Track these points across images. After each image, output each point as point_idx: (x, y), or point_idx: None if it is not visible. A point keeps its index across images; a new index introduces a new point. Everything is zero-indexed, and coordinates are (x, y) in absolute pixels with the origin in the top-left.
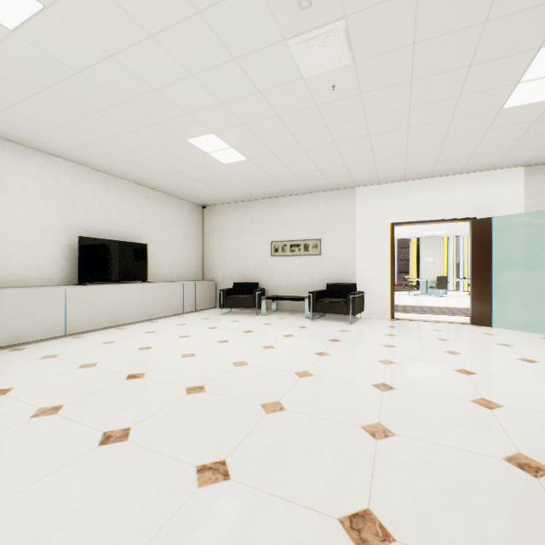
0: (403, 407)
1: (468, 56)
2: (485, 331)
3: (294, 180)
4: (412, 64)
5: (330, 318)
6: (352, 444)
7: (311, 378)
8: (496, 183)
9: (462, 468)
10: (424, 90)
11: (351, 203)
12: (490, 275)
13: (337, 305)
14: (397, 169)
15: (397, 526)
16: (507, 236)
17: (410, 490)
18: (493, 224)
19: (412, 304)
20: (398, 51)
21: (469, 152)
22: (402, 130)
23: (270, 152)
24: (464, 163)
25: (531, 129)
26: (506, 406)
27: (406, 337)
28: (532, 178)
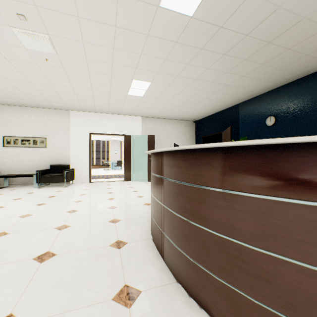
0: (79, 216)
1: (110, 72)
2: (128, 183)
3: (24, 98)
4: (88, 66)
5: (53, 185)
6: (48, 235)
7: (30, 216)
8: (133, 121)
9: (93, 228)
10: (96, 78)
11: (67, 118)
12: (130, 159)
13: (57, 177)
14: (91, 106)
15: (59, 251)
16: (136, 143)
17: (69, 240)
18: (132, 138)
19: (104, 174)
20: (80, 59)
21: (121, 106)
22: (89, 90)
23: (1, 76)
24: (120, 111)
25: (139, 104)
26: (119, 207)
27: (93, 189)
28: (144, 122)
